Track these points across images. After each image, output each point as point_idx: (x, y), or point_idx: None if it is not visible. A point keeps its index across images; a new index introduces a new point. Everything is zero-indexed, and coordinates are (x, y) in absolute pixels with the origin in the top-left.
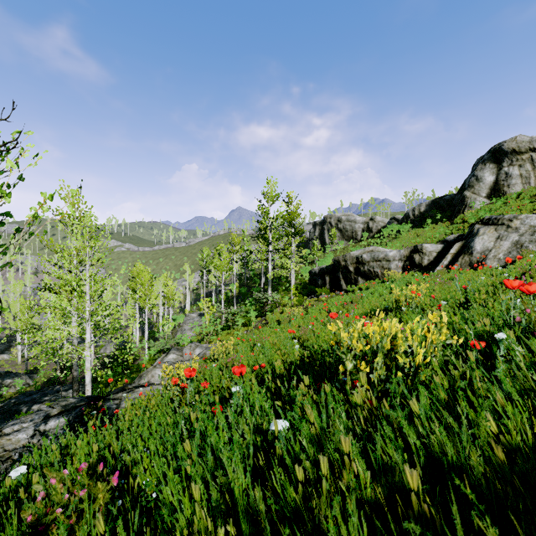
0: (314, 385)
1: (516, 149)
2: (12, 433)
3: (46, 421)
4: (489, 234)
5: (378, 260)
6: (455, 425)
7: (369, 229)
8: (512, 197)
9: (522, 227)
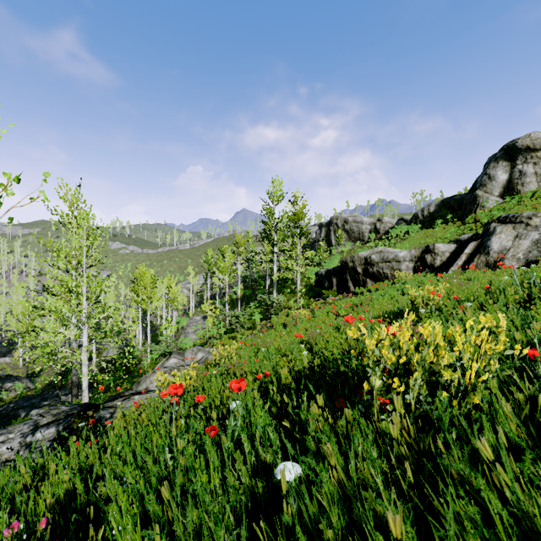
0: (329, 403)
1: (530, 146)
2: None
3: (34, 432)
4: (507, 232)
5: (388, 261)
6: None
7: (377, 230)
8: (527, 195)
9: None
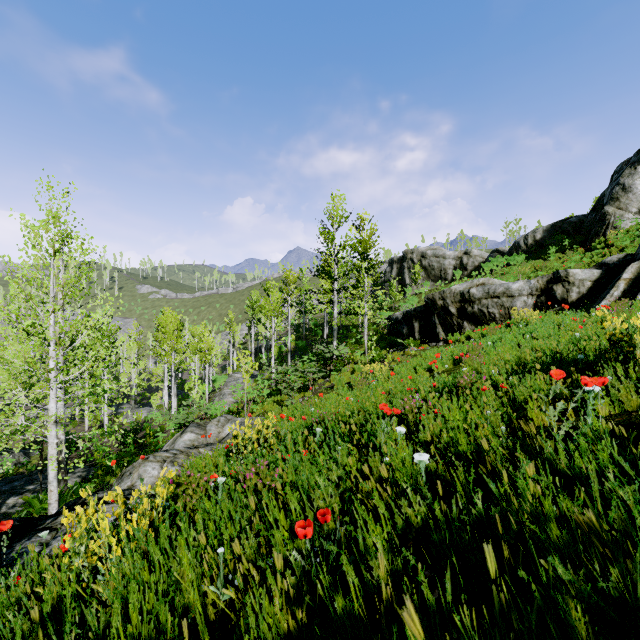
0: None
1: None
2: None
3: None
4: None
5: (496, 296)
6: None
7: (463, 265)
8: None
9: None
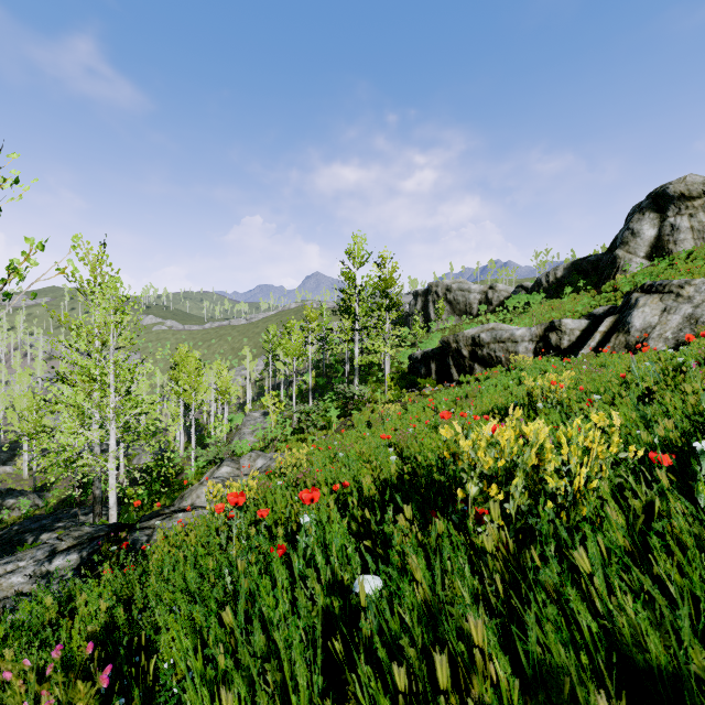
0: (419, 516)
1: (685, 193)
2: (4, 575)
3: (51, 559)
4: (652, 305)
5: (502, 341)
6: (662, 598)
7: (488, 300)
8: (681, 257)
9: (697, 296)
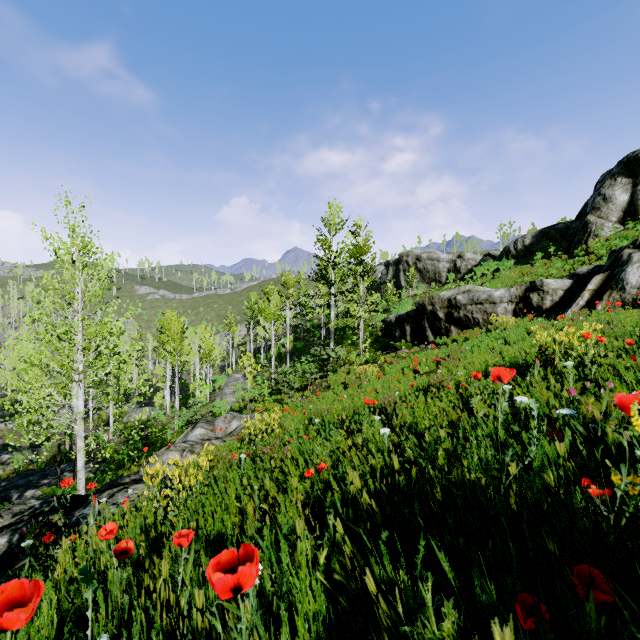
0: (513, 633)
1: None
2: None
3: None
4: None
5: (479, 303)
6: None
7: (457, 268)
8: None
9: None
